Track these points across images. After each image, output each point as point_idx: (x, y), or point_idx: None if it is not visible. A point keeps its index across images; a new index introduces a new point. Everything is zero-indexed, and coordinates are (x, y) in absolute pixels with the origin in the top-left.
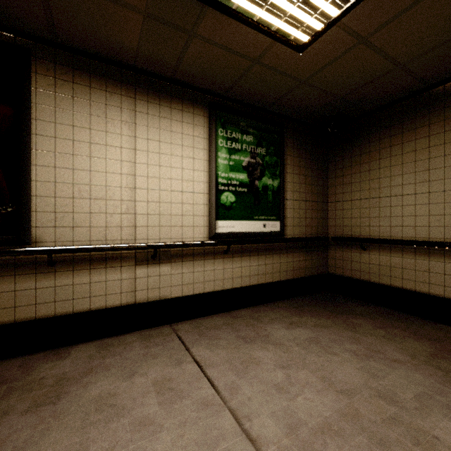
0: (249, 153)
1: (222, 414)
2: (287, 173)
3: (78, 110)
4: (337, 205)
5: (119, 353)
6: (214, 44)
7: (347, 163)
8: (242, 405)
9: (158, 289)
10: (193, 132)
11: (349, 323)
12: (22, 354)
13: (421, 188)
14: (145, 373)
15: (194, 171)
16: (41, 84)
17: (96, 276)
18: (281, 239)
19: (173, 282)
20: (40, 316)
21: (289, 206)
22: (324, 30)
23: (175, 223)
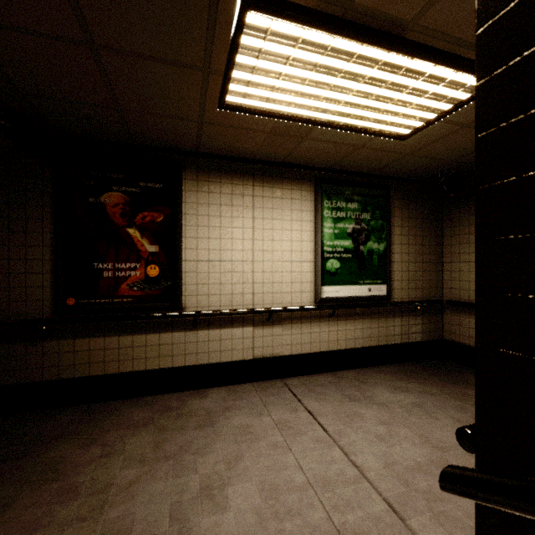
0: (353, 220)
1: (333, 449)
2: (394, 235)
3: (212, 202)
4: (453, 266)
5: (245, 398)
6: (323, 141)
7: (464, 221)
8: (349, 445)
9: (272, 348)
10: (301, 206)
11: (459, 393)
12: (175, 391)
13: None
14: (269, 414)
15: (302, 242)
16: (188, 187)
17: (225, 335)
18: (387, 303)
19: (284, 342)
20: (187, 364)
21: (397, 268)
22: (424, 128)
23: (285, 290)
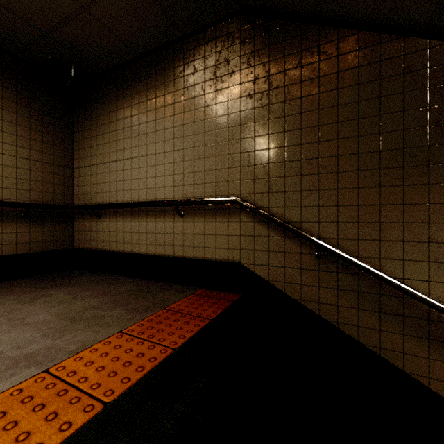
0: None
1: None
2: None
3: None
4: (81, 171)
5: None
6: None
7: (88, 125)
8: None
9: None
10: None
11: (39, 296)
12: None
13: (134, 153)
14: None
15: None
16: None
17: None
18: None
19: None
20: None
21: None
22: None
23: None
